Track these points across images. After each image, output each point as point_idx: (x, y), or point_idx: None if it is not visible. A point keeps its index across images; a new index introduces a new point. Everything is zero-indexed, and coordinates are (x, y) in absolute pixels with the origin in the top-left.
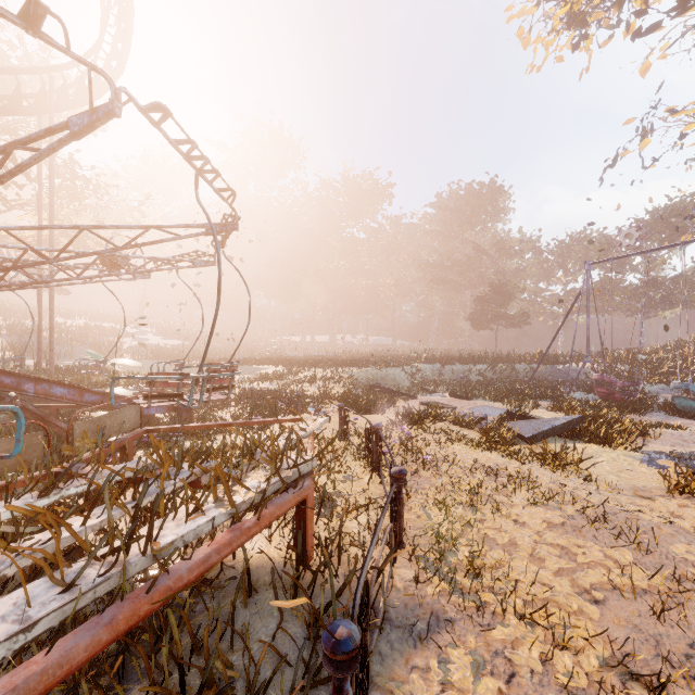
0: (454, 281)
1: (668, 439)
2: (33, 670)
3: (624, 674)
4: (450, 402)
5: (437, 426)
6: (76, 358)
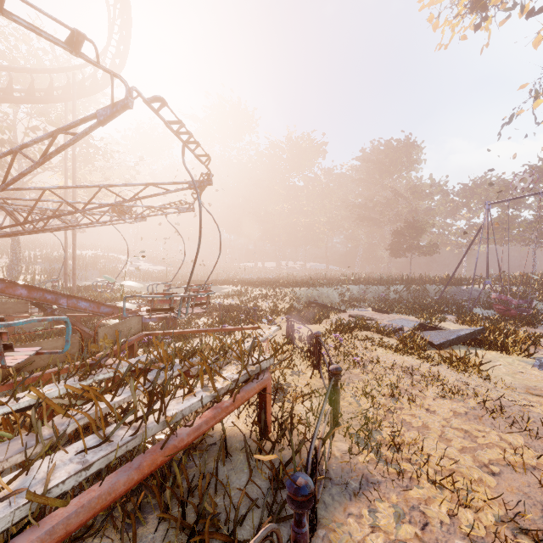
0: (375, 219)
1: None
2: (92, 495)
3: (516, 529)
4: (373, 315)
5: (363, 334)
6: (89, 280)
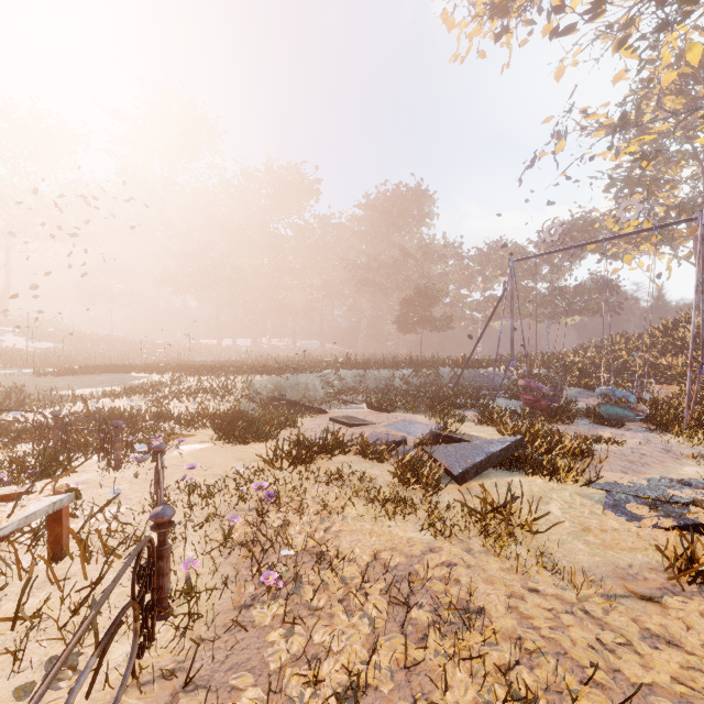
0: (381, 284)
1: (614, 460)
2: None
3: None
4: (366, 416)
5: (334, 462)
6: None
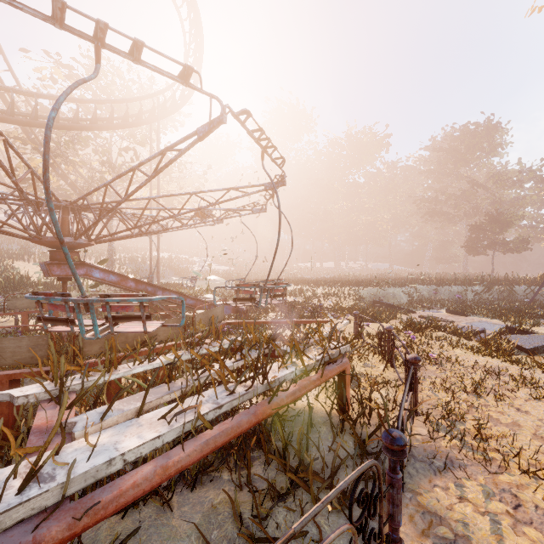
0: (448, 213)
1: None
2: (227, 426)
3: None
4: (447, 317)
5: (437, 334)
6: (166, 278)
